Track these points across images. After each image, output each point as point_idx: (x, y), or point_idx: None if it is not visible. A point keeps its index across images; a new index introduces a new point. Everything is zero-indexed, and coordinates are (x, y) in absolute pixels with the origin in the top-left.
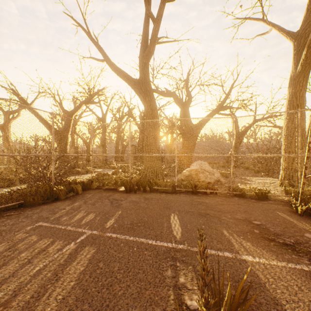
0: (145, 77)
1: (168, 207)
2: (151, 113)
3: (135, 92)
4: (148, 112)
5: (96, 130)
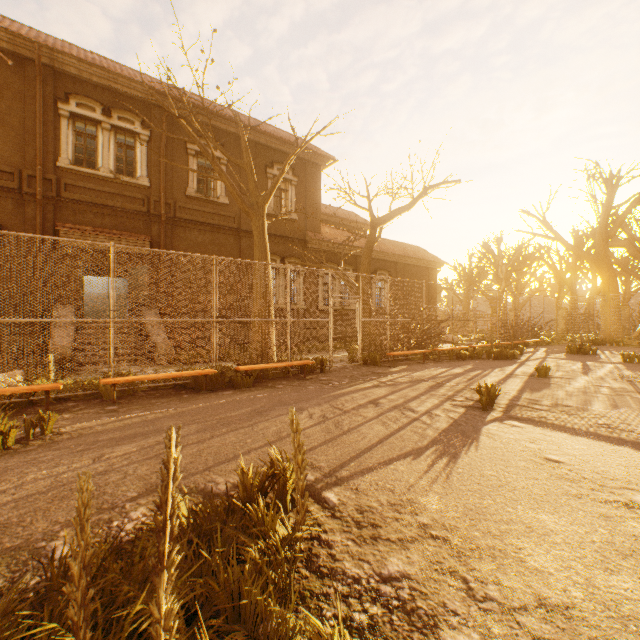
0: (603, 252)
1: (637, 349)
2: (610, 284)
3: (591, 265)
4: (607, 282)
5: (559, 302)
